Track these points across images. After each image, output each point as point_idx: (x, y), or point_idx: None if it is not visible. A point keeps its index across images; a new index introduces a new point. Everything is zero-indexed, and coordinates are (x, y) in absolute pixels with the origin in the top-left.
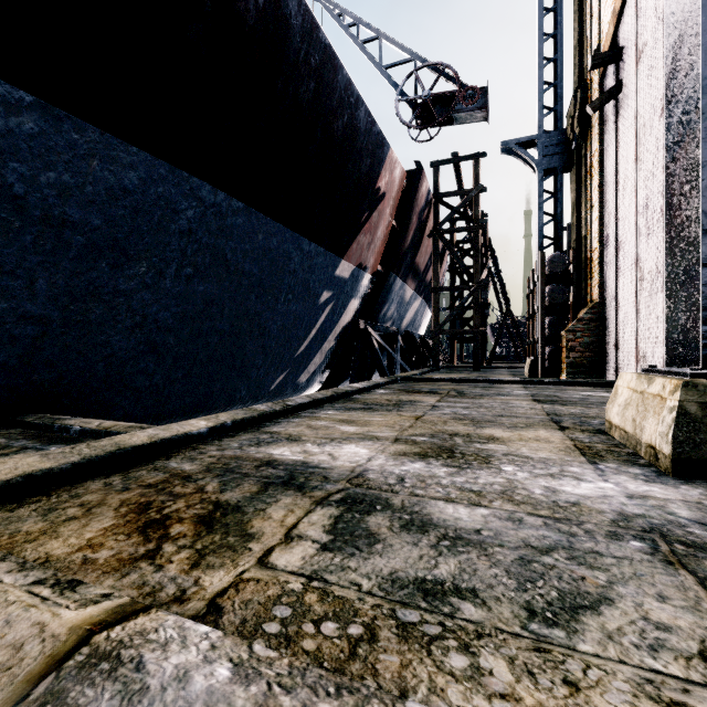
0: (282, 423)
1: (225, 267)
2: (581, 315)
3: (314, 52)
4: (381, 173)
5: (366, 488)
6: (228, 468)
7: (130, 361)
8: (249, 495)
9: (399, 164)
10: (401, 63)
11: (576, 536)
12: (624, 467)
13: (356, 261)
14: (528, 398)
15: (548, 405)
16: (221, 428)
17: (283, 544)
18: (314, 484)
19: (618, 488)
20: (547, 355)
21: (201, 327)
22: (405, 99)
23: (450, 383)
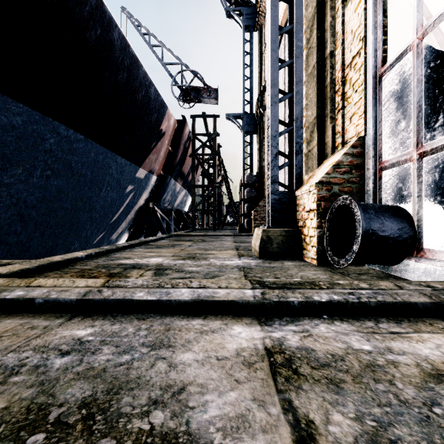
0: (118, 254)
1: (71, 171)
2: (260, 203)
3: (126, 58)
4: (163, 122)
5: (163, 267)
6: (105, 266)
7: (6, 226)
8: (121, 271)
9: (173, 117)
10: (174, 64)
11: (223, 269)
12: (248, 258)
13: (148, 169)
14: (232, 241)
15: (238, 243)
16: (90, 255)
17: (140, 277)
18: (144, 267)
19: (241, 261)
20: (246, 222)
21: (53, 205)
22: (177, 85)
23: (199, 237)
